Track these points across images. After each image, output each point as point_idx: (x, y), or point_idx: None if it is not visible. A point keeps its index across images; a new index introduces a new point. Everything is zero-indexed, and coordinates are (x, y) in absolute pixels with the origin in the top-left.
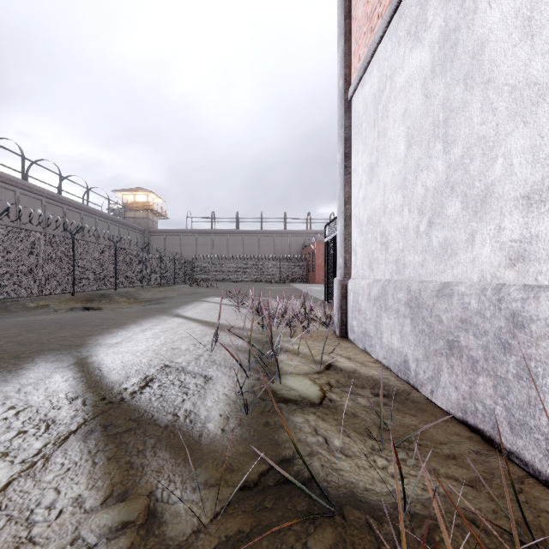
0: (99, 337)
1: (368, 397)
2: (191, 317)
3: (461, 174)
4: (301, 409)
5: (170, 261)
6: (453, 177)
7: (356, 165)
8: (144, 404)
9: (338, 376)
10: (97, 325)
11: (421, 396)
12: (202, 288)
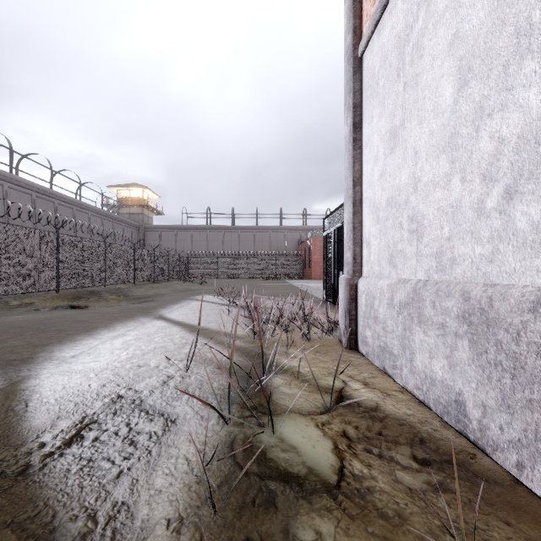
0: (56, 348)
1: (412, 469)
2: (175, 320)
3: None
4: (307, 500)
5: (164, 257)
6: None
7: (369, 135)
8: (53, 484)
9: (356, 418)
10: (63, 330)
11: (496, 467)
12: (196, 285)
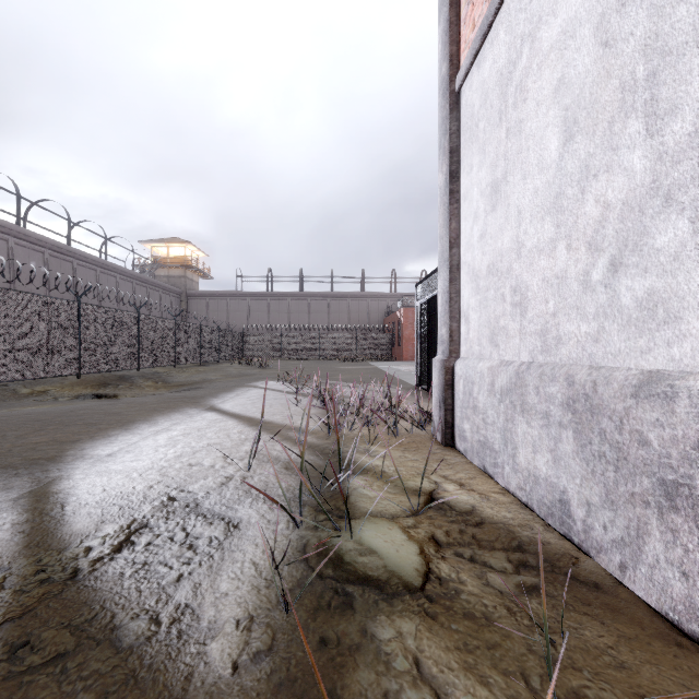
0: (88, 444)
1: (506, 573)
2: (230, 412)
3: (690, 167)
4: (388, 602)
5: (213, 332)
6: (670, 175)
7: (468, 187)
8: (107, 588)
9: (447, 522)
10: (93, 424)
11: (599, 571)
12: (254, 368)
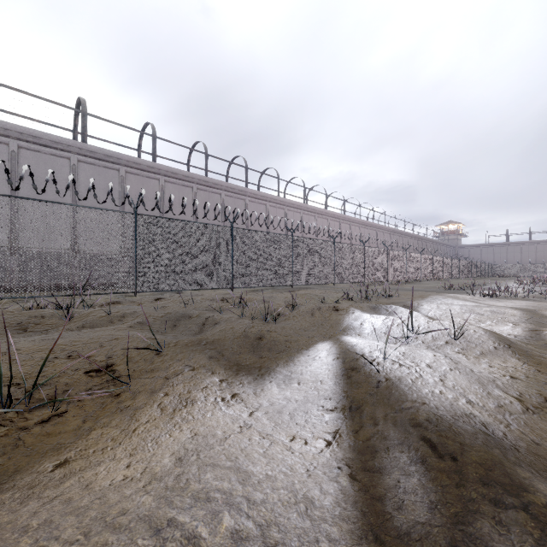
0: None
1: None
2: None
3: None
4: None
5: (486, 265)
6: None
7: None
8: None
9: None
10: None
11: None
12: (513, 278)
